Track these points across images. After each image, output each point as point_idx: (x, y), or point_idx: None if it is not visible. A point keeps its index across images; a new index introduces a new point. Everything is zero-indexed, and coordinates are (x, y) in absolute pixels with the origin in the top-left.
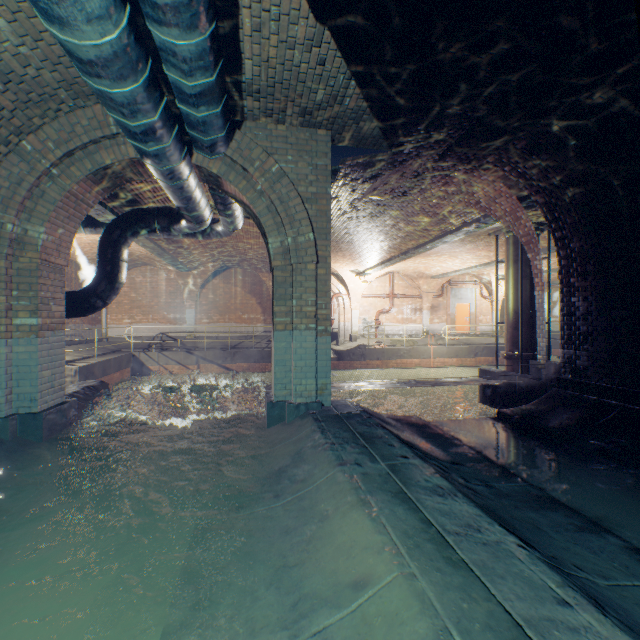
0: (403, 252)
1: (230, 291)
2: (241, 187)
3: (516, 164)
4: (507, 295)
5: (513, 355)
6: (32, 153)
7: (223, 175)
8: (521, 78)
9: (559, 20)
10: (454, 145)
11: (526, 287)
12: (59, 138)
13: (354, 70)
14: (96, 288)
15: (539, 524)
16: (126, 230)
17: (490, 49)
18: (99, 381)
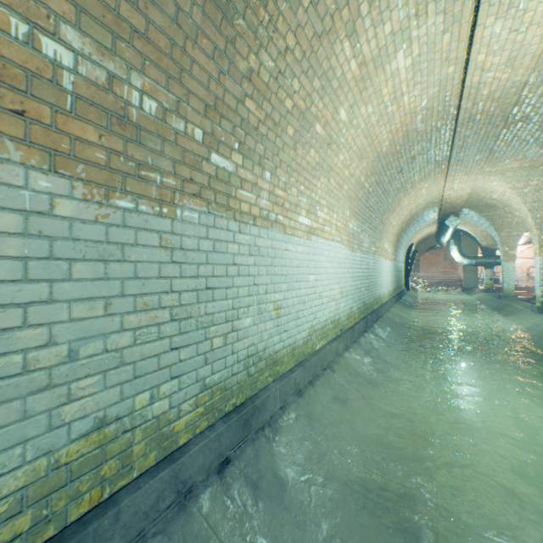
0: (527, 242)
1: (433, 258)
2: None
3: None
4: None
5: None
6: (419, 246)
7: None
8: None
9: None
10: None
11: None
12: (423, 244)
13: None
14: None
15: None
16: None
17: None
18: None
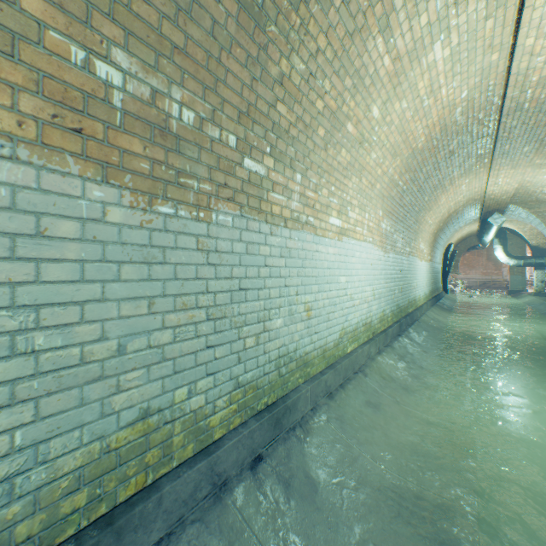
0: None
1: (474, 259)
2: None
3: None
4: None
5: None
6: (458, 246)
7: None
8: None
9: None
10: None
11: None
12: (463, 243)
13: None
14: None
15: None
16: None
17: None
18: None
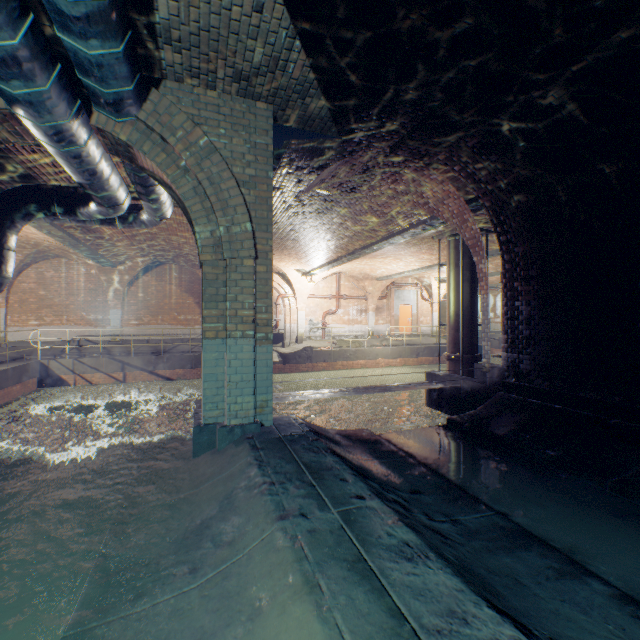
0: (350, 252)
1: (164, 289)
2: (159, 161)
3: (466, 164)
4: (449, 298)
5: (455, 357)
6: None
7: (135, 144)
8: (480, 63)
9: None
10: (407, 136)
11: (467, 290)
12: None
13: (299, 25)
14: None
15: (518, 575)
16: (12, 210)
17: (452, 21)
18: None
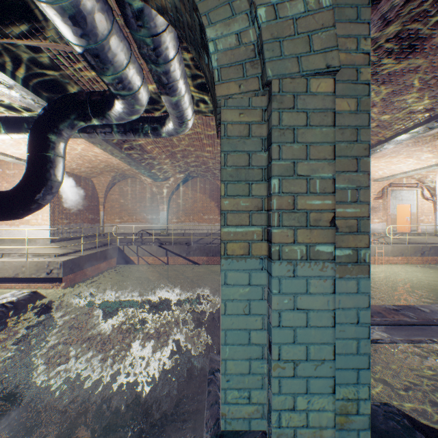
0: None
1: (193, 196)
2: None
3: None
4: None
5: None
6: None
7: None
8: None
9: None
10: None
11: None
12: None
13: None
14: (24, 186)
15: None
16: (56, 118)
17: None
18: (28, 293)
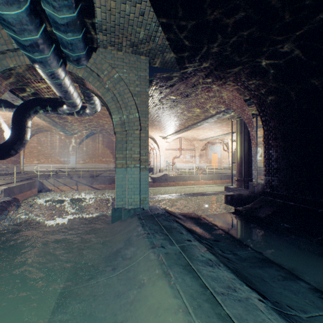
0: (186, 127)
1: (95, 146)
2: (96, 85)
3: (244, 82)
4: (237, 149)
5: (240, 179)
6: None
7: (85, 78)
8: (249, 33)
9: (270, 0)
10: (213, 69)
11: (246, 145)
12: None
13: (161, 20)
14: (10, 143)
15: (264, 277)
16: (29, 109)
17: (234, 14)
18: (12, 197)
